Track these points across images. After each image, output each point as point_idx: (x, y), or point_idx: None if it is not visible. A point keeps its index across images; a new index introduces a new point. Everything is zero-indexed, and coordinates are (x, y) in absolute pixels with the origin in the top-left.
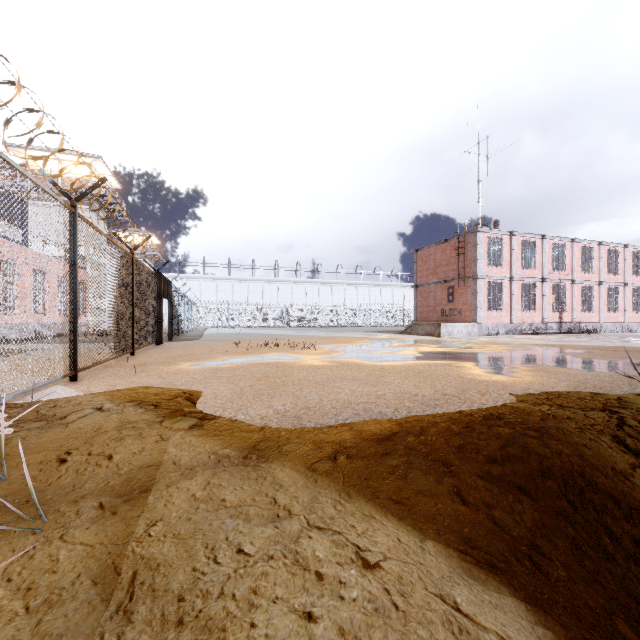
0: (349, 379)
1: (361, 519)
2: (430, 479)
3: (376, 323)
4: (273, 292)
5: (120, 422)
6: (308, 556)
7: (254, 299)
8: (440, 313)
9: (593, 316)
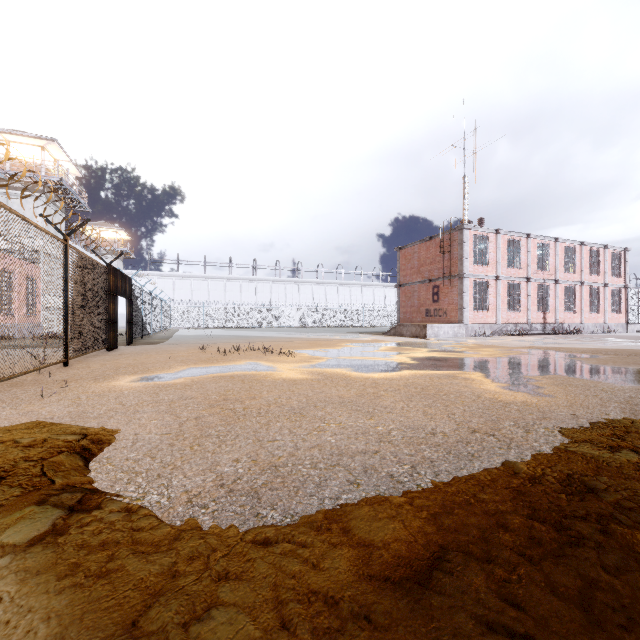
0: (335, 402)
1: None
2: None
3: (357, 323)
4: (251, 291)
5: None
6: None
7: (231, 298)
8: (424, 313)
9: (575, 317)
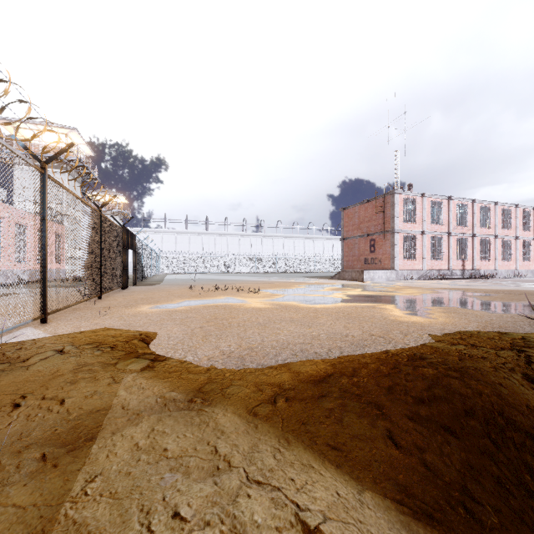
0: (287, 320)
1: (300, 470)
2: (364, 423)
3: (310, 270)
4: (223, 244)
5: (77, 364)
6: (246, 521)
7: (207, 249)
8: (363, 261)
9: (490, 264)
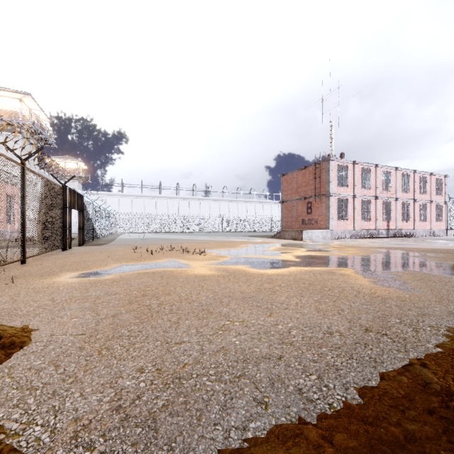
0: (238, 298)
1: None
2: None
3: (251, 229)
4: (175, 206)
5: None
6: None
7: (161, 211)
8: (301, 222)
9: (410, 224)
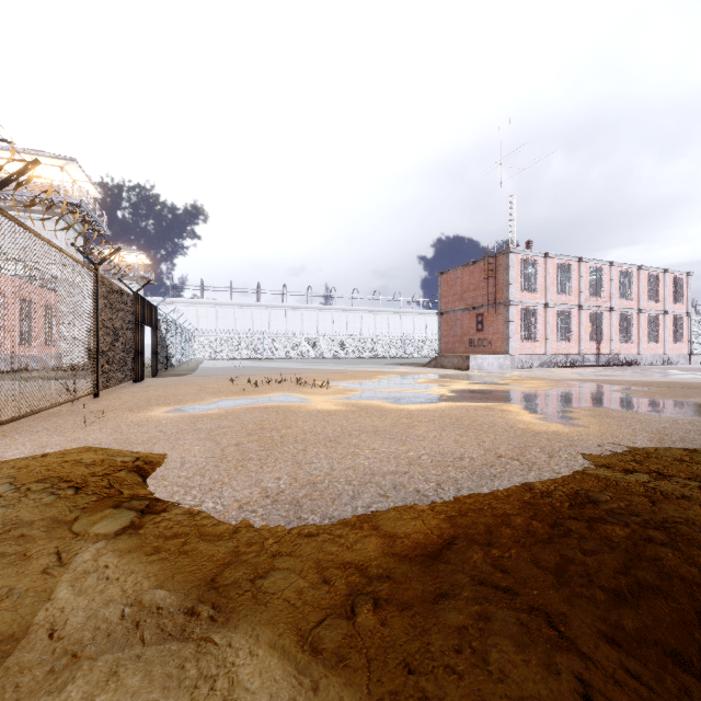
0: (369, 431)
1: None
2: (531, 664)
3: (396, 354)
4: (281, 319)
5: (2, 525)
6: None
7: (259, 327)
8: (468, 343)
9: (632, 347)
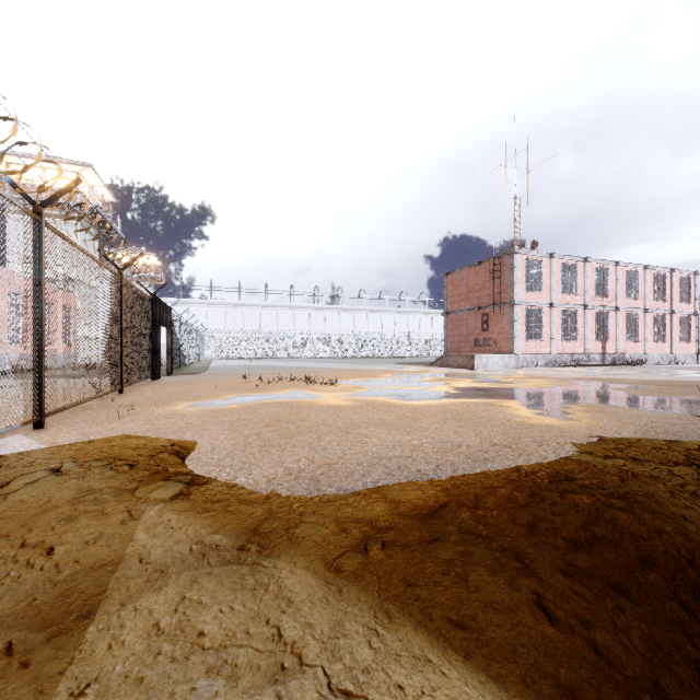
0: (377, 424)
1: (410, 667)
2: (500, 582)
3: (402, 354)
4: (288, 319)
5: (78, 491)
6: None
7: (267, 327)
8: (473, 343)
9: (638, 346)
